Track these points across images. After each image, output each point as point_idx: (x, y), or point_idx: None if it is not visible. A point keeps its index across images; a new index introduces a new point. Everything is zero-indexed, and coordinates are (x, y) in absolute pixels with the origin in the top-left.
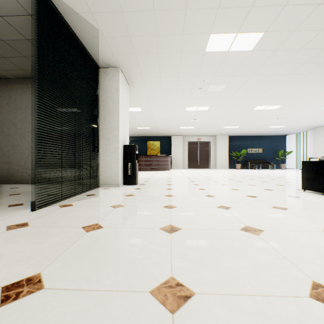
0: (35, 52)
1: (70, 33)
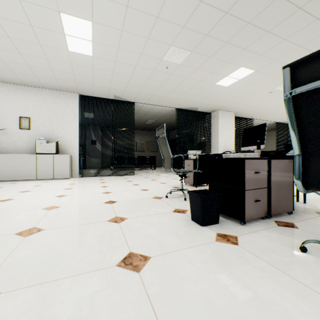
0: (271, 127)
1: (283, 124)
